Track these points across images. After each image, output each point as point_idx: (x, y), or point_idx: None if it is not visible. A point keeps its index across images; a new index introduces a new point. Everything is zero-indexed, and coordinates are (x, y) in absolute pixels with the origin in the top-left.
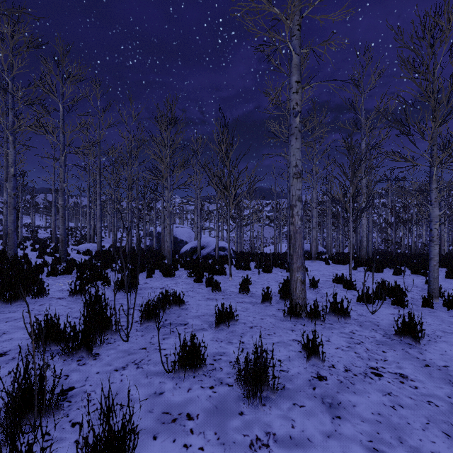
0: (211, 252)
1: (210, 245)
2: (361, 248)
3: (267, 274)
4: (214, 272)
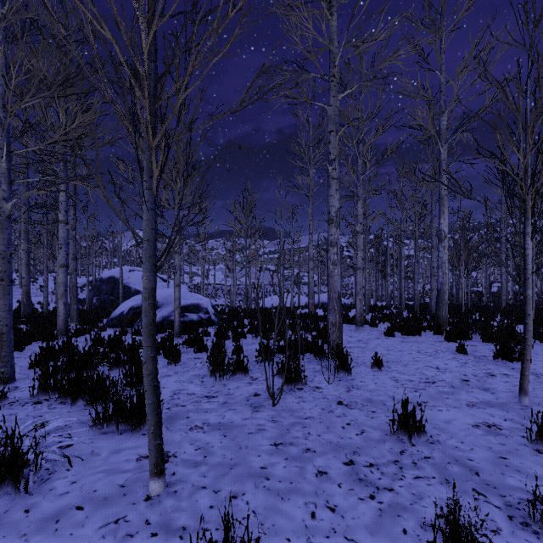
0: (172, 315)
1: (171, 301)
2: (441, 303)
3: (296, 394)
4: (115, 419)
